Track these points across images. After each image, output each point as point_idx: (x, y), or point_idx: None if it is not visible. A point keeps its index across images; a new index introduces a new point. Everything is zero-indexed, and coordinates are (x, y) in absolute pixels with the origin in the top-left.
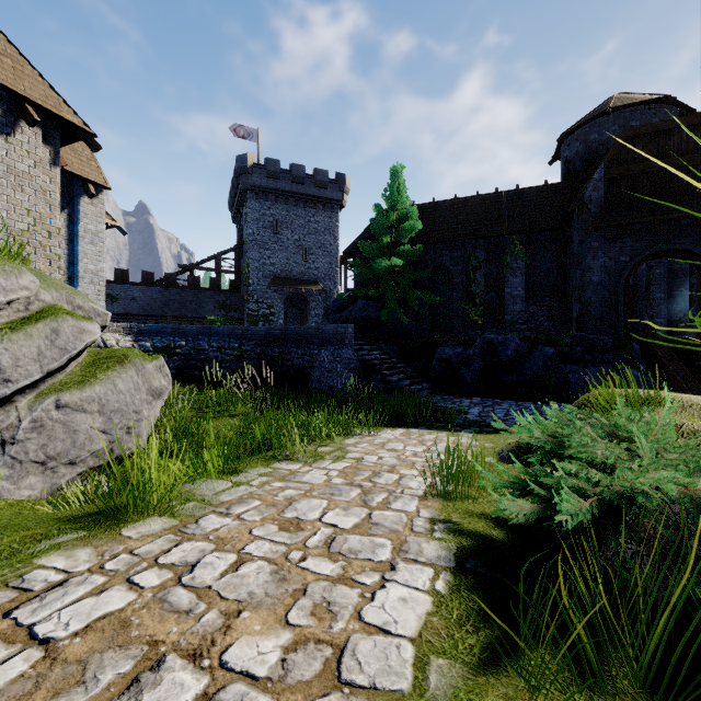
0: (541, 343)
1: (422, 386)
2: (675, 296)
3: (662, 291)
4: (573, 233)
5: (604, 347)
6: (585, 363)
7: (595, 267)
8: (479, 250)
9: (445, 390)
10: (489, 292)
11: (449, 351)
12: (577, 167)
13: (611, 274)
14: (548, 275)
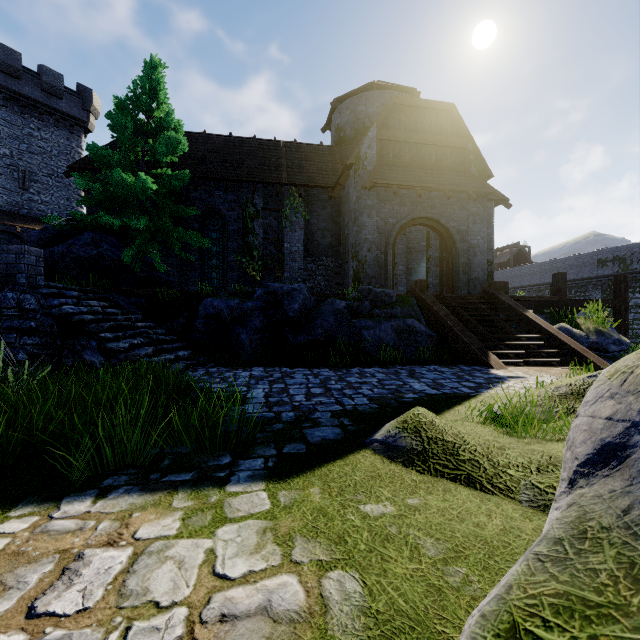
0: (328, 297)
1: (176, 355)
2: (410, 269)
3: (402, 264)
4: (350, 190)
5: (390, 301)
6: (378, 317)
7: (369, 226)
8: (257, 196)
9: (214, 359)
10: (268, 246)
11: (220, 303)
12: (348, 134)
13: (382, 234)
14: (325, 234)
